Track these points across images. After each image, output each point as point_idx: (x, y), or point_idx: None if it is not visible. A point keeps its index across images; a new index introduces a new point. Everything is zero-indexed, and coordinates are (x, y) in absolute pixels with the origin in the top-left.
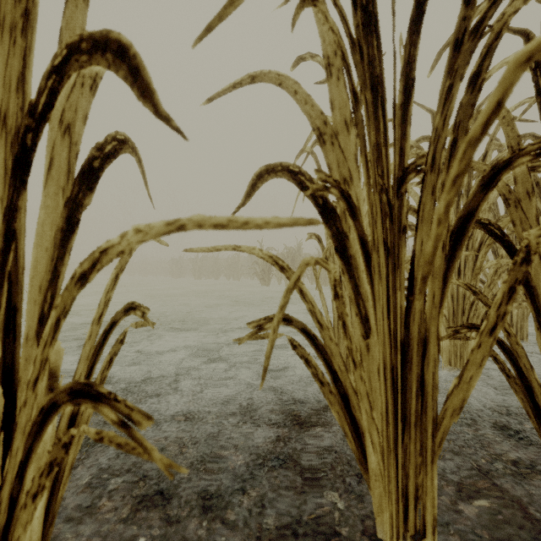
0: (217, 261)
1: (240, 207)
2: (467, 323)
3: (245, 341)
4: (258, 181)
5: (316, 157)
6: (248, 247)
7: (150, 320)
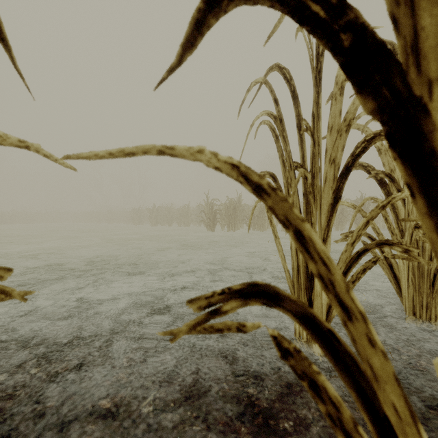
0: (170, 211)
1: (173, 70)
2: (436, 271)
3: (183, 335)
4: (208, 13)
5: (270, 86)
6: (188, 148)
7: (13, 289)
